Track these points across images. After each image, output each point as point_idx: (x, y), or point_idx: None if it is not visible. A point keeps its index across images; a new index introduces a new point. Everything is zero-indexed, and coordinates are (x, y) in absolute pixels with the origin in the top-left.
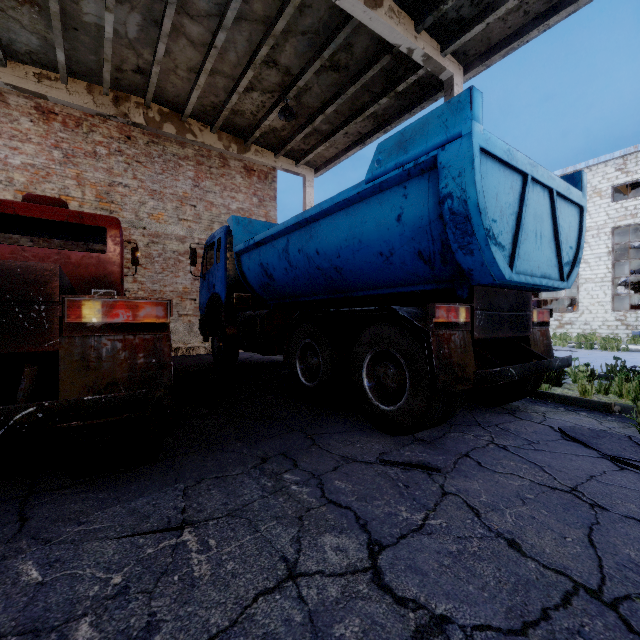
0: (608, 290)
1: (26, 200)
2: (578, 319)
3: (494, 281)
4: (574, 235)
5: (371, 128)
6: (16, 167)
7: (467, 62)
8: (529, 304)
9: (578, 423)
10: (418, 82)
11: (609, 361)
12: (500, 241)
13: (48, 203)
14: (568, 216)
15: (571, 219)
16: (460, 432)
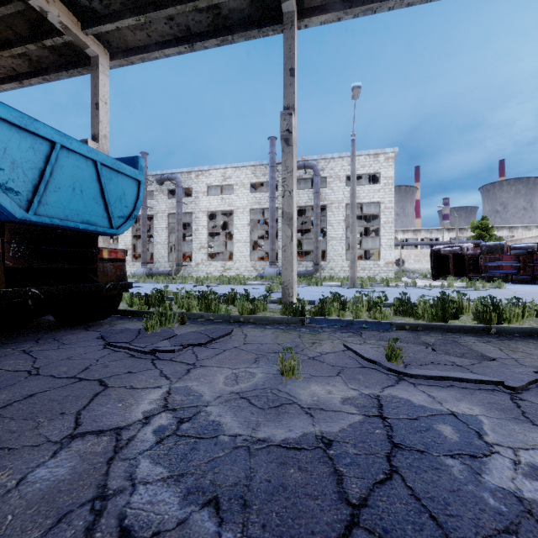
0: (248, 248)
1: None
2: (234, 266)
3: (10, 219)
4: (131, 199)
5: (28, 70)
6: None
7: (113, 51)
8: (96, 244)
9: (129, 327)
10: (70, 46)
11: (225, 290)
12: (12, 187)
13: None
14: (123, 184)
15: (127, 187)
16: (3, 348)
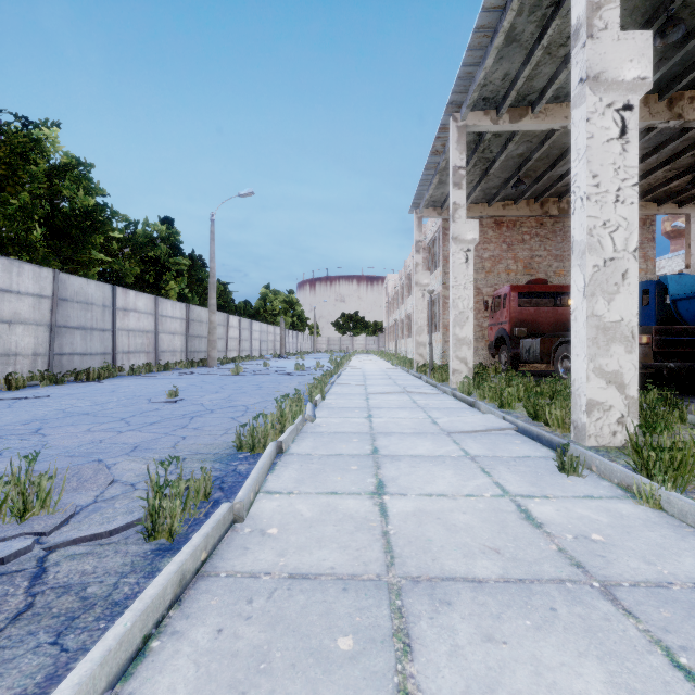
0: None
1: (532, 283)
2: None
3: None
4: None
5: None
6: (486, 259)
7: None
8: None
9: None
10: None
11: None
12: None
13: (541, 282)
14: None
15: None
16: None
